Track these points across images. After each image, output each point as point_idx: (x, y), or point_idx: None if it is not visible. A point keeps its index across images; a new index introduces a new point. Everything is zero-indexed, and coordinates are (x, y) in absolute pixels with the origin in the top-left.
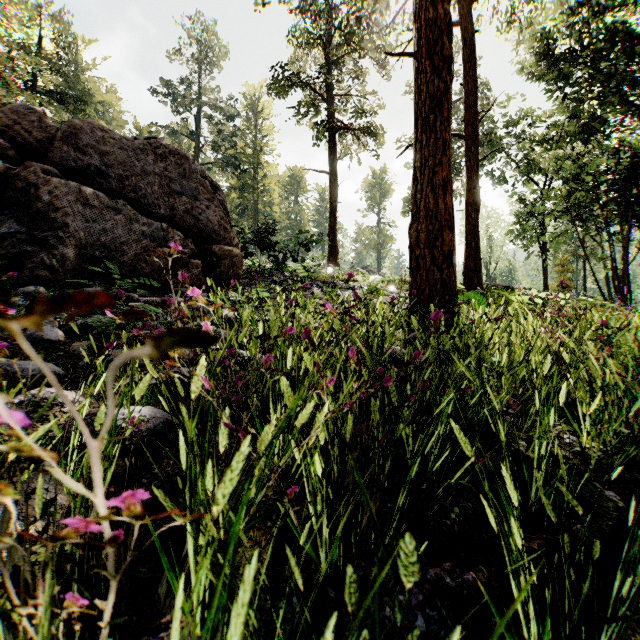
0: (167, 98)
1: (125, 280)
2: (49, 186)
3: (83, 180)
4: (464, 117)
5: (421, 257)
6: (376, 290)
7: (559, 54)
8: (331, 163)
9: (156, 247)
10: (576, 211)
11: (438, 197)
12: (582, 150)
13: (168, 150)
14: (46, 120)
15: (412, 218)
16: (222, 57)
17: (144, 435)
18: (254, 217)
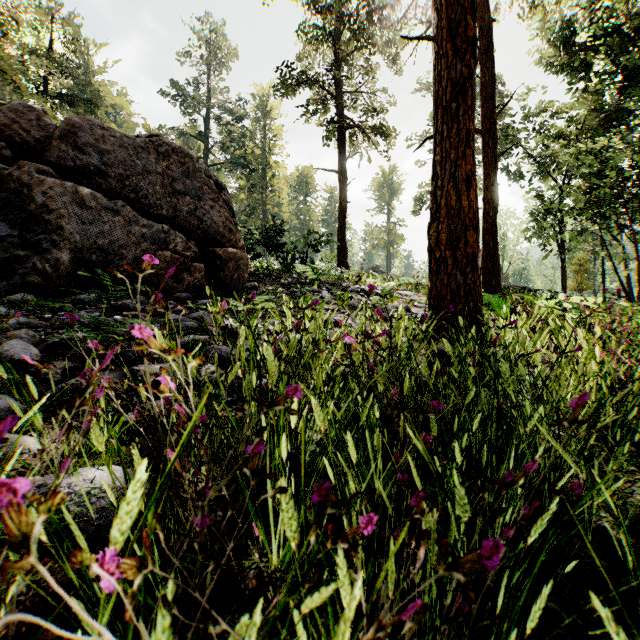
0: (176, 100)
1: (119, 287)
2: (43, 186)
3: (81, 180)
4: (481, 110)
5: (442, 260)
6: (390, 294)
7: (579, 44)
8: (340, 162)
9: (156, 250)
10: (598, 208)
11: (461, 193)
12: (605, 144)
13: (171, 148)
14: (45, 118)
15: (431, 217)
16: (231, 58)
17: (95, 518)
18: (263, 218)
